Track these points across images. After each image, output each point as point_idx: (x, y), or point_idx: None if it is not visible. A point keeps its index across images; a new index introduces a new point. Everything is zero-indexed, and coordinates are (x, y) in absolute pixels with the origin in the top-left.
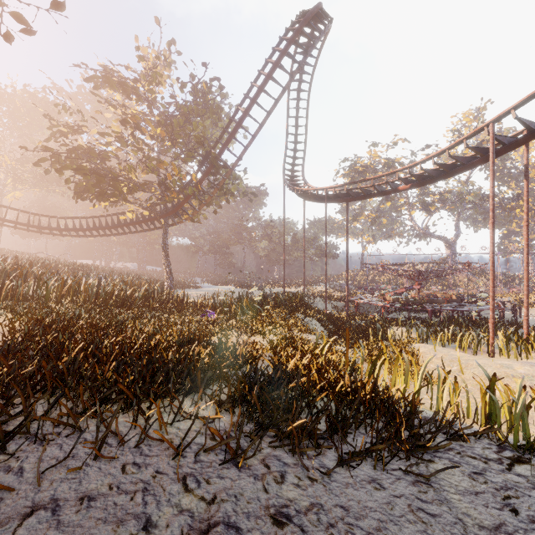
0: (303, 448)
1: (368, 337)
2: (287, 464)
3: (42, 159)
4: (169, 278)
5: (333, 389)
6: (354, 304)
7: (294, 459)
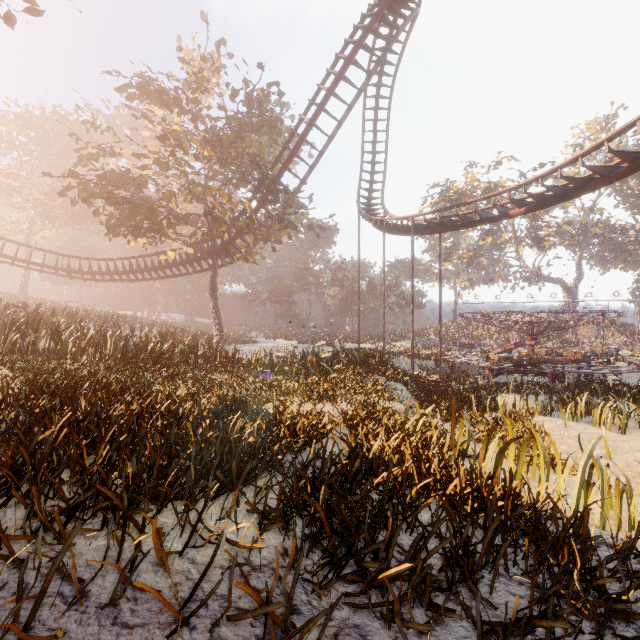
0: (409, 621)
1: (469, 406)
2: None
3: (67, 187)
4: (218, 331)
5: (444, 492)
6: (447, 364)
7: (391, 634)
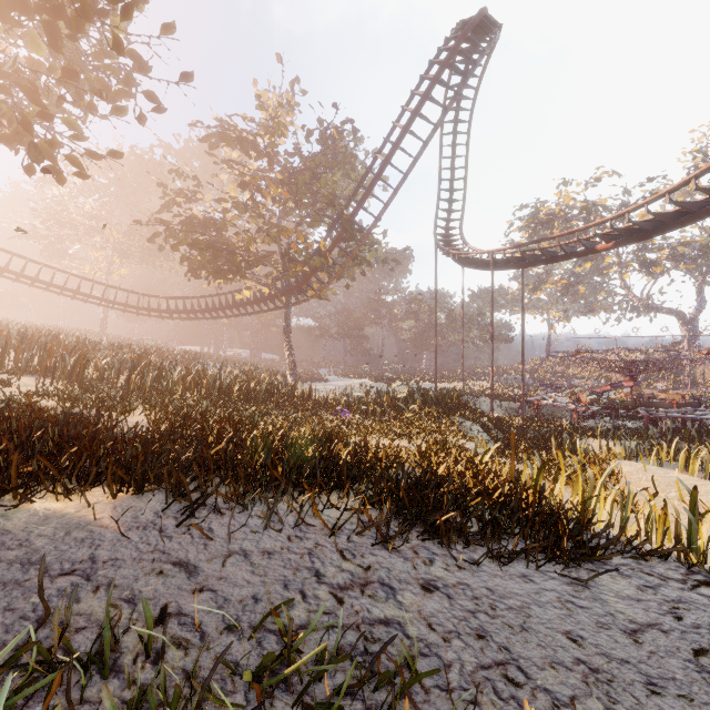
0: (451, 539)
1: (550, 450)
2: (436, 554)
3: (156, 234)
4: (292, 369)
5: (489, 494)
6: (533, 406)
7: (443, 551)
